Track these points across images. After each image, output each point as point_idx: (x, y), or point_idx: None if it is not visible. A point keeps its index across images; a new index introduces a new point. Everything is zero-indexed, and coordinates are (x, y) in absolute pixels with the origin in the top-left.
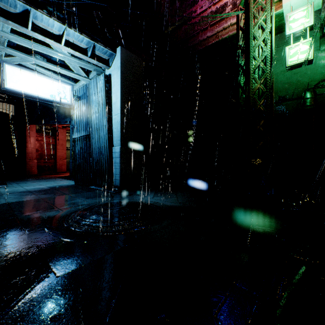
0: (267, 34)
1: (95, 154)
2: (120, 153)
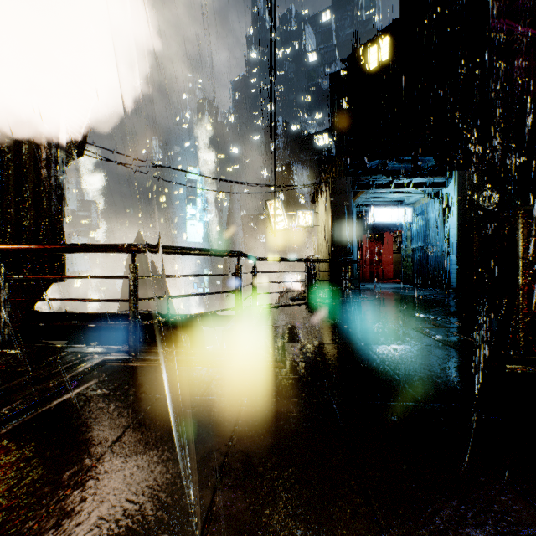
0: None
1: (432, 261)
2: (456, 261)
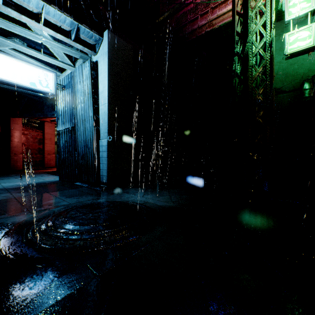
0: (266, 18)
1: (80, 147)
2: (107, 147)
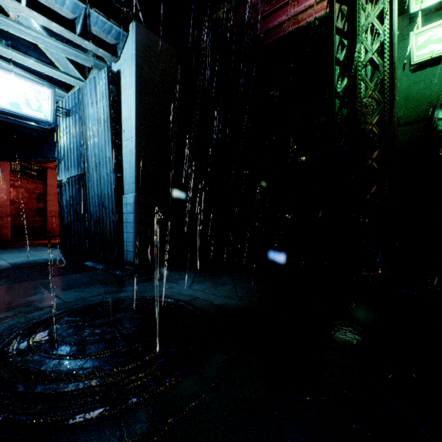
0: (384, 6)
1: (93, 206)
2: (134, 205)
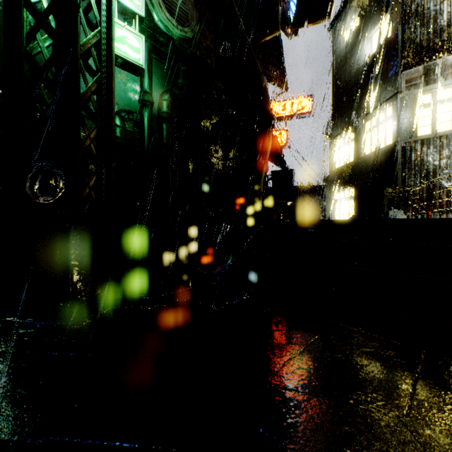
0: None
1: None
2: None
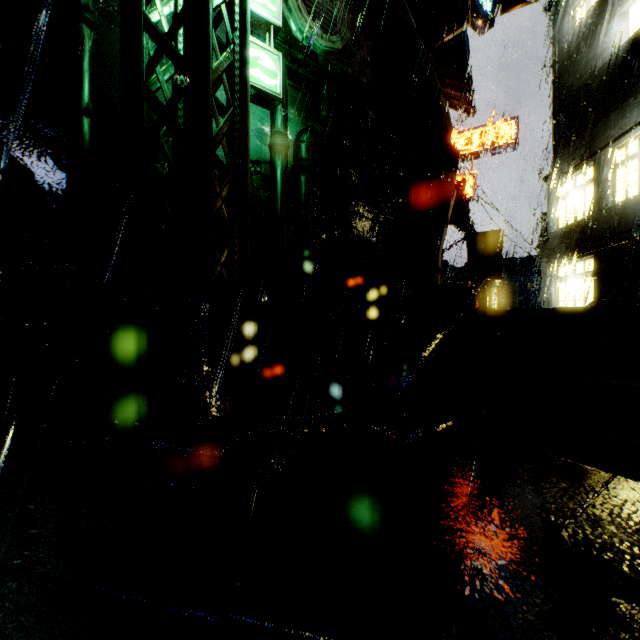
0: None
1: None
2: None
